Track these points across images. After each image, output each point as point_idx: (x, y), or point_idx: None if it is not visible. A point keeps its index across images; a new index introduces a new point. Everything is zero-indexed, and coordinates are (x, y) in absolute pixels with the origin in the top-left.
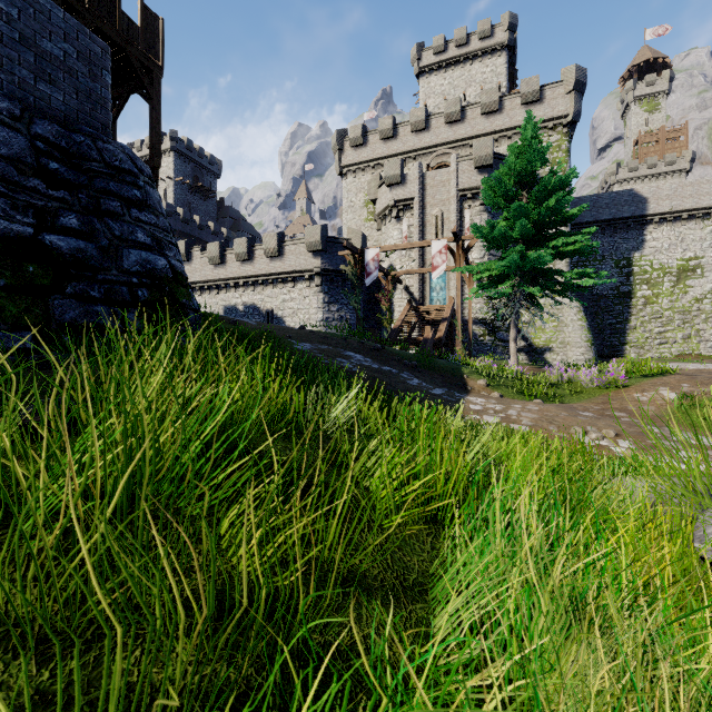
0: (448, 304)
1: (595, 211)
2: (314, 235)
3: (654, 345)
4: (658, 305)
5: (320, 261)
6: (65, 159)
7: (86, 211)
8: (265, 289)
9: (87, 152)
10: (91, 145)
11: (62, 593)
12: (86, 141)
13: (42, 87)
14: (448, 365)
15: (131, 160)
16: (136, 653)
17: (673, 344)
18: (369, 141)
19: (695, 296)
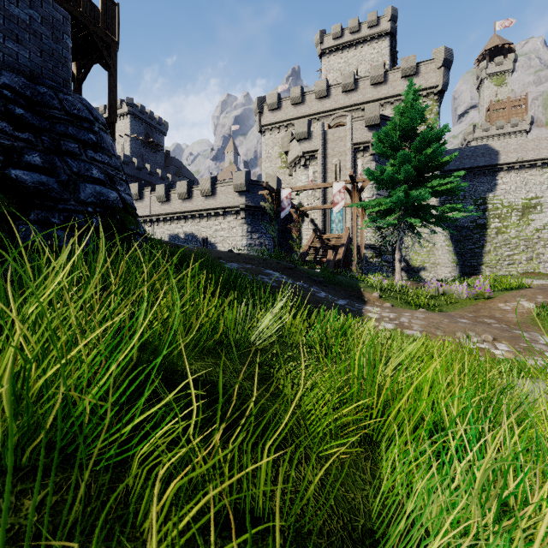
0: (345, 233)
1: (458, 161)
2: (239, 178)
3: (504, 265)
4: (507, 234)
5: (245, 200)
6: (29, 106)
7: (48, 151)
8: (201, 221)
9: (49, 102)
10: (53, 95)
11: None
12: (48, 92)
13: (10, 45)
14: (348, 281)
15: (88, 110)
16: None
17: (519, 264)
18: (283, 106)
19: (536, 227)
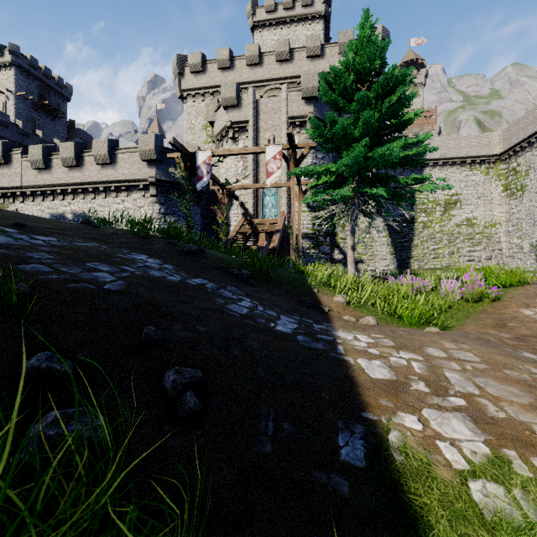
0: (280, 218)
1: None
2: (148, 143)
3: (430, 259)
4: (432, 228)
5: (155, 171)
6: None
7: None
8: (96, 198)
9: None
10: None
11: None
12: None
13: None
14: (291, 275)
15: None
16: None
17: (443, 258)
18: (208, 69)
19: (456, 223)
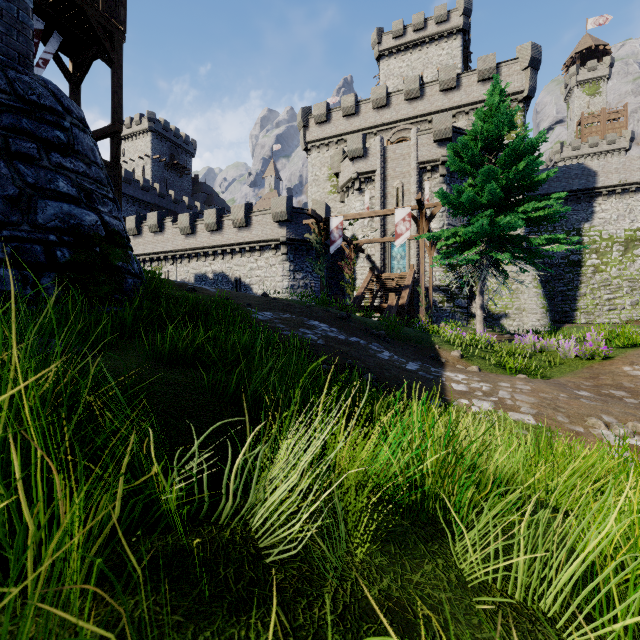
0: (410, 272)
1: (547, 185)
2: (280, 205)
3: (604, 311)
4: (606, 273)
5: (286, 231)
6: None
7: None
8: (233, 258)
9: None
10: None
11: None
12: None
13: None
14: (417, 334)
15: (56, 97)
16: None
17: (622, 310)
18: (333, 118)
19: None
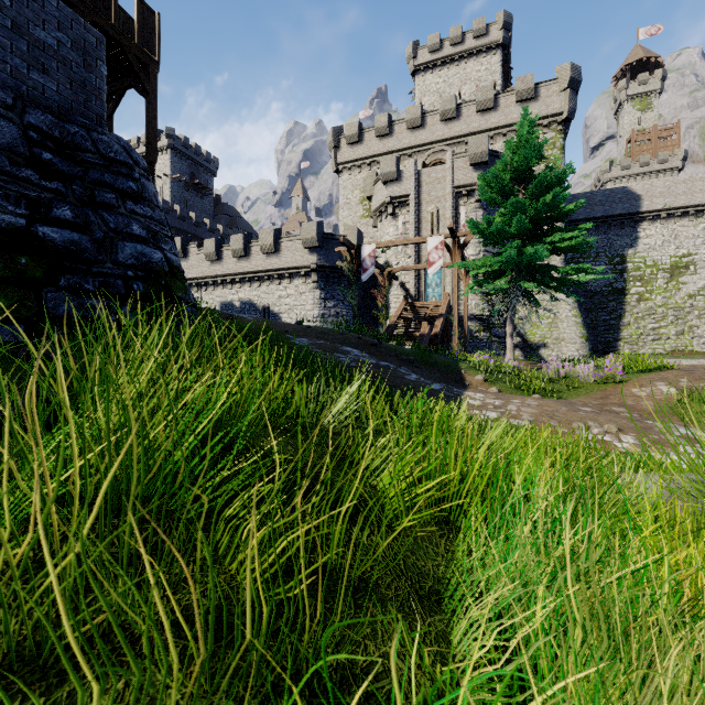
0: (444, 300)
1: (589, 209)
2: (310, 231)
3: (648, 341)
4: (651, 301)
5: (317, 258)
6: (58, 150)
7: (80, 203)
8: (261, 286)
9: (81, 143)
10: (86, 136)
11: (33, 613)
12: (80, 132)
13: (35, 76)
14: (446, 360)
15: (127, 152)
16: (118, 686)
17: (667, 340)
18: (365, 139)
19: (689, 293)
